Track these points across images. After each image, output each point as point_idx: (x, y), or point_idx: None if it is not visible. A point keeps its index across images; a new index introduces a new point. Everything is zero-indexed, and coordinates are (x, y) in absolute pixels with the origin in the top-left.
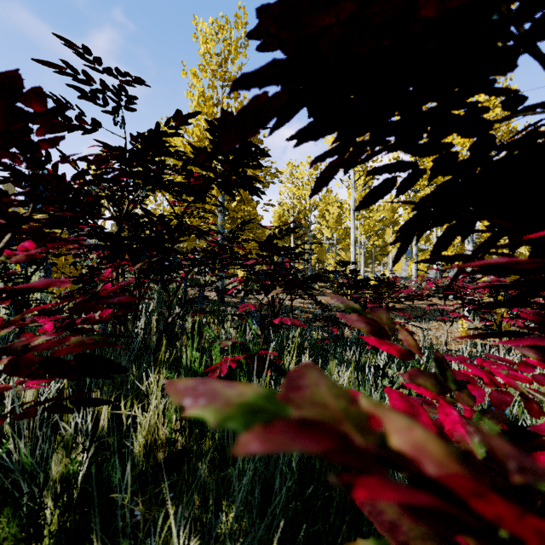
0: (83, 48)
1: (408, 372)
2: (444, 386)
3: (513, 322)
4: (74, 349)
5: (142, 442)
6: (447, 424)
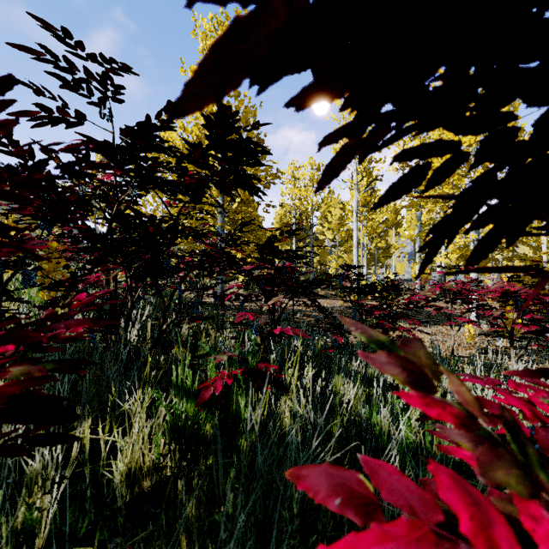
0: (63, 30)
1: (477, 457)
2: (531, 477)
3: (527, 329)
4: (9, 388)
5: (125, 470)
6: (540, 541)
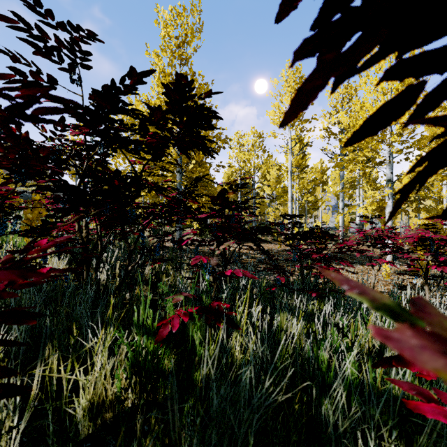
0: None
1: None
2: None
3: (441, 269)
4: None
5: (88, 405)
6: None
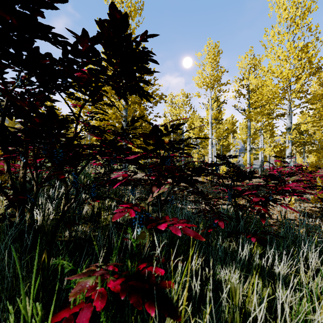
0: None
1: None
2: None
3: None
4: None
5: None
6: None
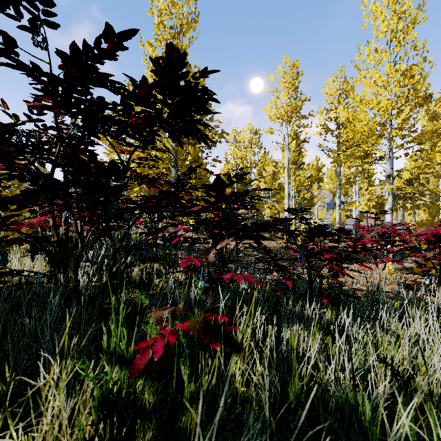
0: None
1: None
2: None
3: None
4: None
5: None
6: None
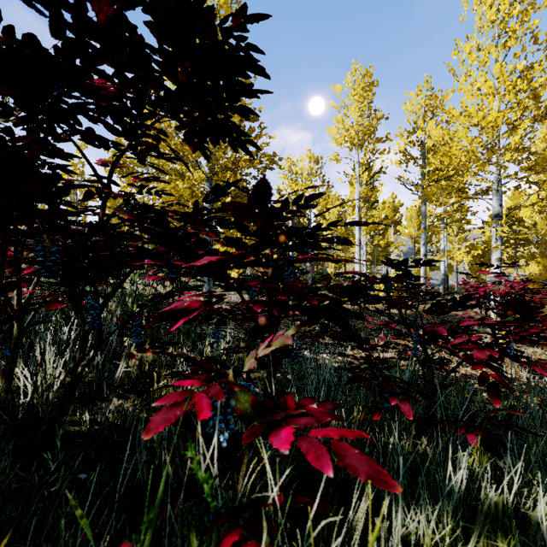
0: None
1: None
2: None
3: None
4: None
5: None
6: None
